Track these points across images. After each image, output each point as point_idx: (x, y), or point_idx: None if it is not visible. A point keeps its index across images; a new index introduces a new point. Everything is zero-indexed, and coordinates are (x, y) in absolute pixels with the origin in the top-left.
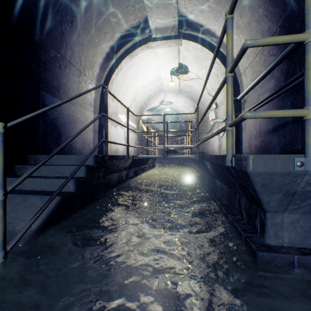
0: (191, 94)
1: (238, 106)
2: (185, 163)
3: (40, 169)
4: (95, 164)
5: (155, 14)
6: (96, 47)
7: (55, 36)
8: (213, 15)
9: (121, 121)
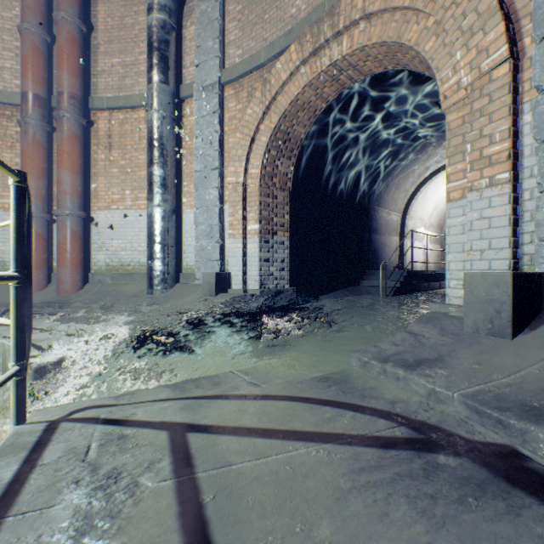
0: None
1: None
2: None
3: (377, 277)
4: (406, 275)
5: None
6: (399, 189)
7: (377, 199)
8: None
9: (419, 235)
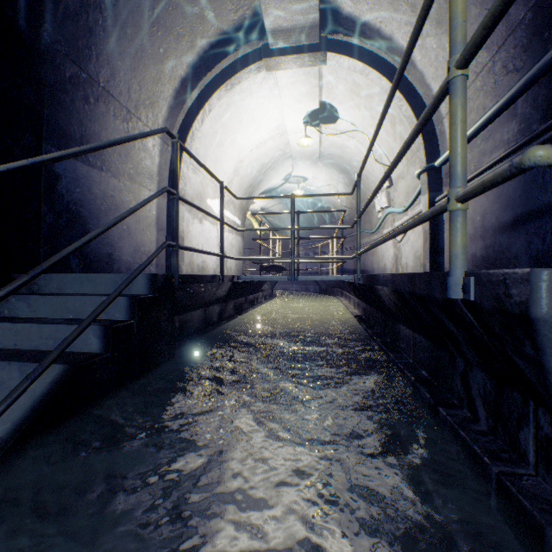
0: (342, 162)
1: (436, 180)
2: (330, 290)
3: (34, 304)
4: (150, 293)
5: None
6: (160, 65)
7: (74, 35)
8: None
9: (212, 211)
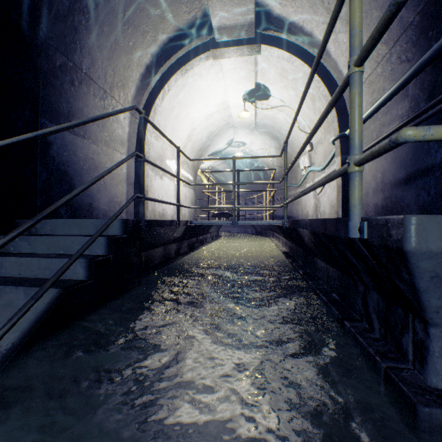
0: (274, 131)
1: (347, 146)
2: (264, 232)
3: (33, 242)
4: (123, 234)
5: (221, 3)
6: (130, 55)
7: (63, 33)
8: (310, 4)
9: (170, 169)
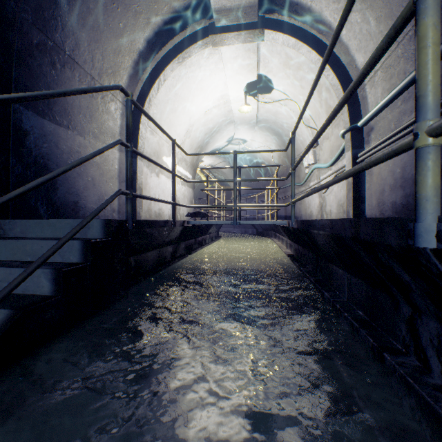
0: (276, 127)
1: (359, 139)
2: (265, 232)
3: None
4: (104, 237)
5: None
6: (121, 38)
7: (41, 6)
8: None
9: (167, 167)
